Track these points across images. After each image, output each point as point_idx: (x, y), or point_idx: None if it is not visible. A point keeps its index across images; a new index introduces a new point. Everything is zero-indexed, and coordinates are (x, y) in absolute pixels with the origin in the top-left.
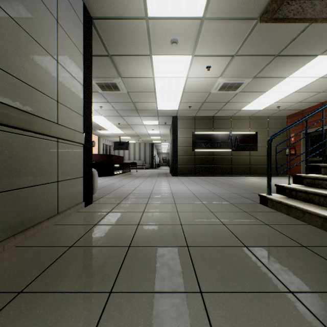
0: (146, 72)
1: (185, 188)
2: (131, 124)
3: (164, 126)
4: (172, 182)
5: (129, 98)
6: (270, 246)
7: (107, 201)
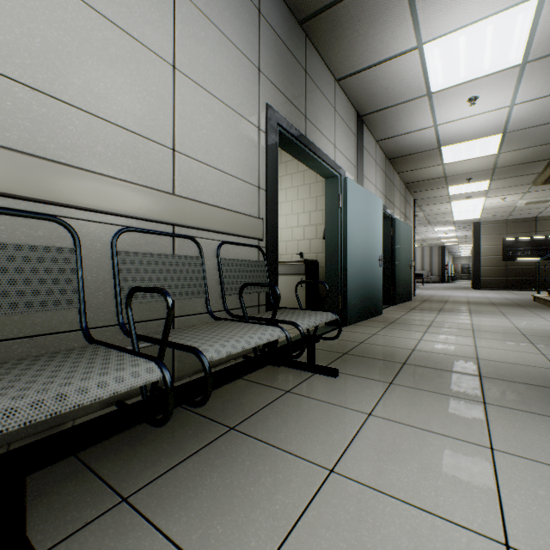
0: (444, 207)
1: (481, 295)
2: (418, 232)
3: (462, 230)
4: (471, 292)
5: (424, 218)
6: (502, 304)
7: (422, 296)
